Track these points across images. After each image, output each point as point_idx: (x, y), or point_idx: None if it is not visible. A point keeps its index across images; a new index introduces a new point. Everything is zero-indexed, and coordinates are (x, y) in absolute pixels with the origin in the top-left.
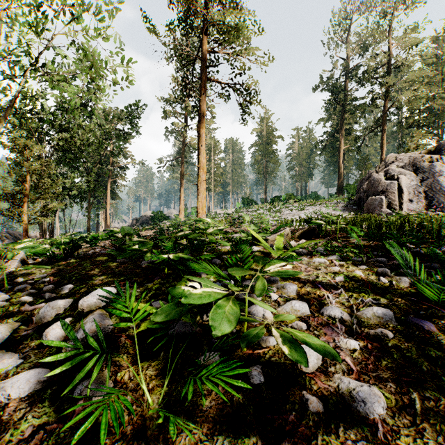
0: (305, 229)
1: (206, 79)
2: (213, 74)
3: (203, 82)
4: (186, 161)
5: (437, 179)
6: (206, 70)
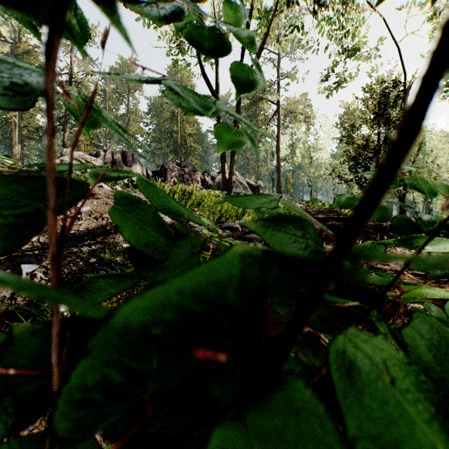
0: None
1: None
2: None
3: None
4: None
5: None
6: None
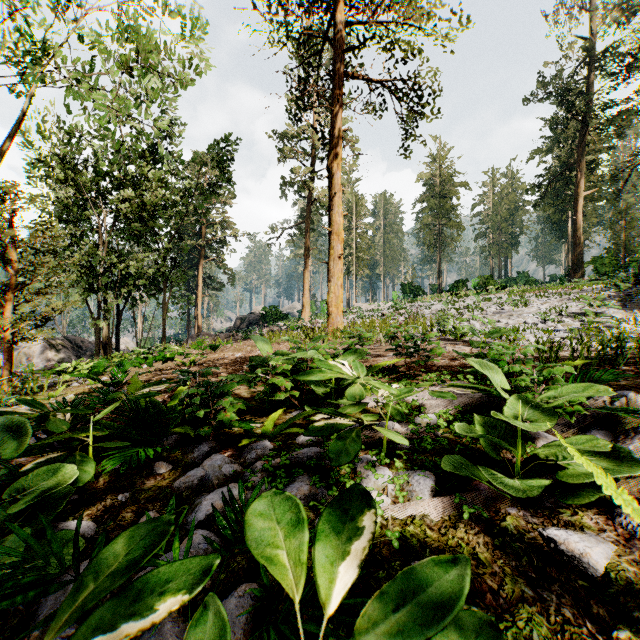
0: None
1: (344, 74)
2: (356, 71)
3: (338, 79)
4: (313, 229)
5: None
6: (343, 57)
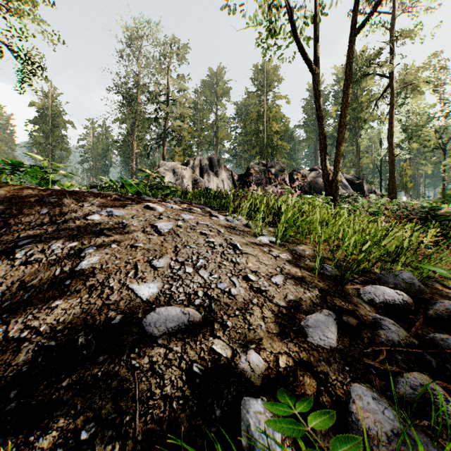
0: (89, 187)
1: None
2: None
3: None
4: None
5: (183, 180)
6: None
